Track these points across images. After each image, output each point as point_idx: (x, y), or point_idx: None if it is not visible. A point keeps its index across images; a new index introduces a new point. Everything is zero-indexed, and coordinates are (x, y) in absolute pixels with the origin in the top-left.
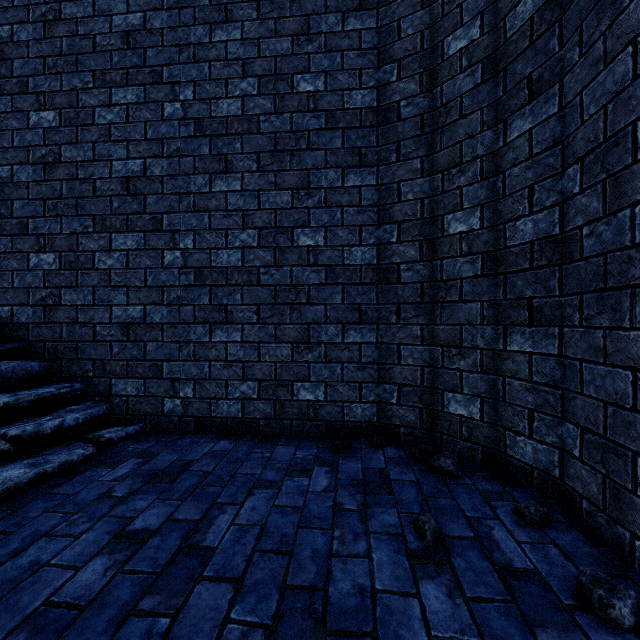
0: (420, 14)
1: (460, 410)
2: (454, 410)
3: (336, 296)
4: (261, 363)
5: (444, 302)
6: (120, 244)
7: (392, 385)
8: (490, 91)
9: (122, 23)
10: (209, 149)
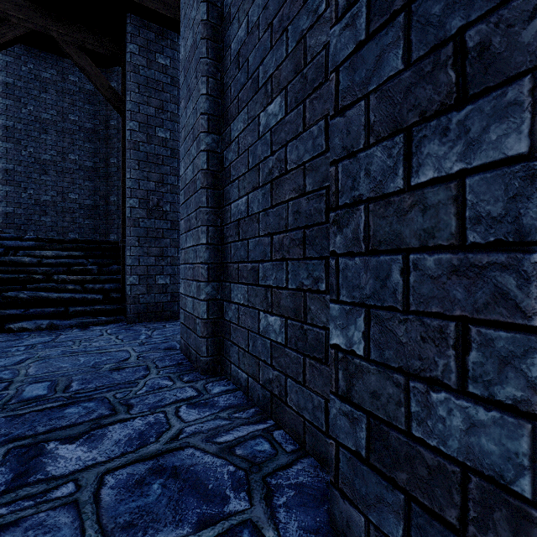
0: (105, 150)
1: (113, 237)
2: (112, 238)
3: (82, 212)
4: (58, 227)
5: (110, 215)
6: (4, 189)
7: (98, 234)
8: (118, 174)
9: (5, 123)
10: (40, 167)
